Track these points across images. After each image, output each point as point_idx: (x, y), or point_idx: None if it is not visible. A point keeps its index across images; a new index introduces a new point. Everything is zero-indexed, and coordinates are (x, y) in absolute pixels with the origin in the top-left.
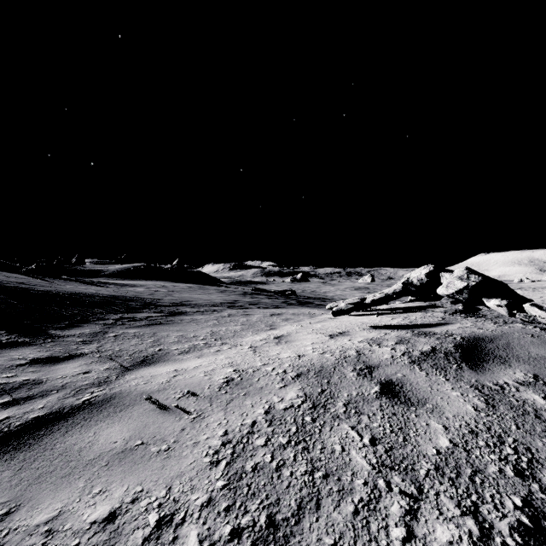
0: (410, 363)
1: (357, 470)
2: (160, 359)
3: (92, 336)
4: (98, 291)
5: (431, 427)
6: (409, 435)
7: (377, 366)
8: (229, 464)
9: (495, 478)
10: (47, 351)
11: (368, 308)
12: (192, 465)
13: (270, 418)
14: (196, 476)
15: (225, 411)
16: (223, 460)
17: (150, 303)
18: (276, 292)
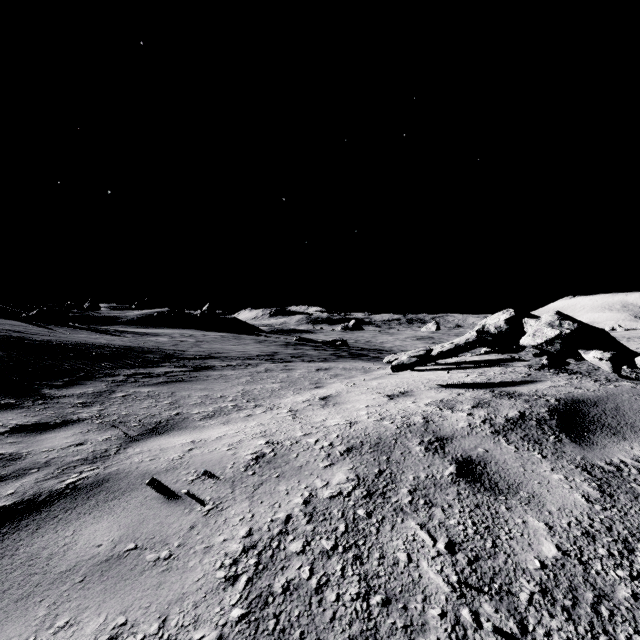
0: (494, 434)
1: (430, 593)
2: (176, 426)
3: (95, 396)
4: (110, 341)
5: (529, 526)
6: (501, 538)
7: (451, 437)
8: (250, 581)
9: (629, 607)
10: (35, 415)
11: (434, 361)
12: (200, 582)
13: (311, 511)
14: (204, 600)
15: (251, 500)
16: (244, 574)
17: (172, 355)
18: (325, 342)
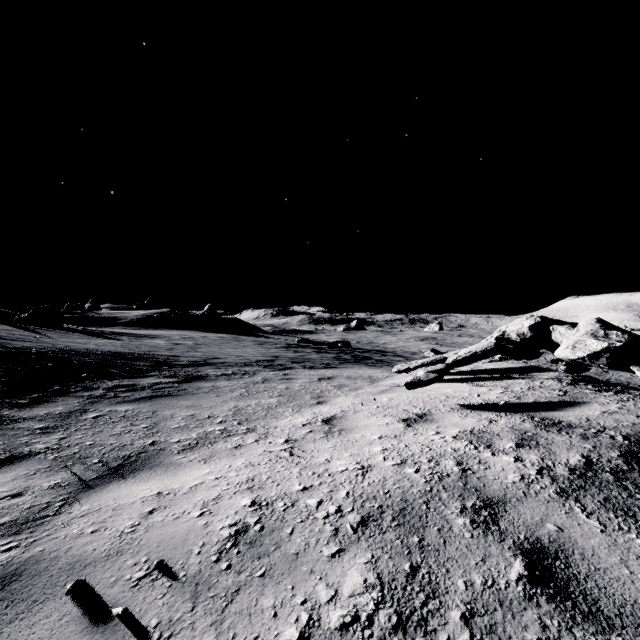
0: (561, 496)
1: None
2: (148, 463)
3: (61, 418)
4: (99, 346)
5: None
6: None
7: (503, 501)
8: None
9: None
10: None
11: None
12: None
13: None
14: None
15: (218, 631)
16: None
17: (164, 362)
18: (327, 343)
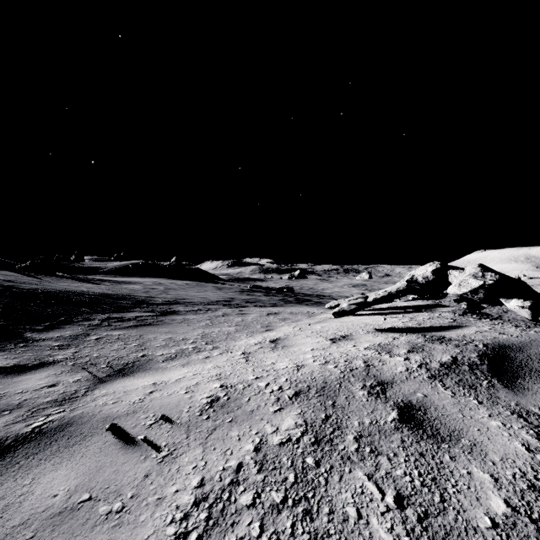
0: (430, 379)
1: None
2: (141, 368)
3: (71, 339)
4: (90, 289)
5: (475, 478)
6: (448, 491)
7: (391, 382)
8: (200, 539)
9: None
10: (15, 358)
11: (369, 307)
12: (149, 539)
13: (261, 459)
14: None
15: (204, 447)
16: (194, 531)
17: (143, 301)
18: (274, 289)
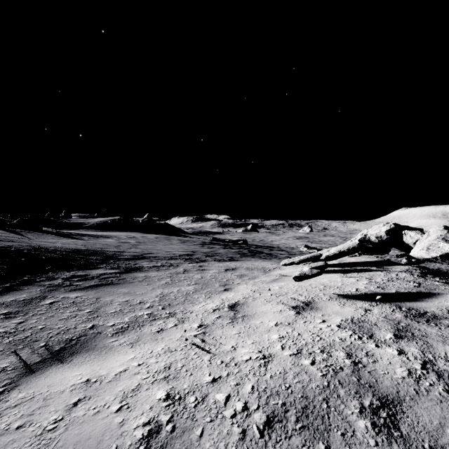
0: None
1: None
2: (85, 346)
3: (23, 305)
4: (65, 244)
5: None
6: None
7: (398, 400)
8: None
9: None
10: None
11: None
12: None
13: None
14: None
15: None
16: None
17: (111, 256)
18: (231, 241)
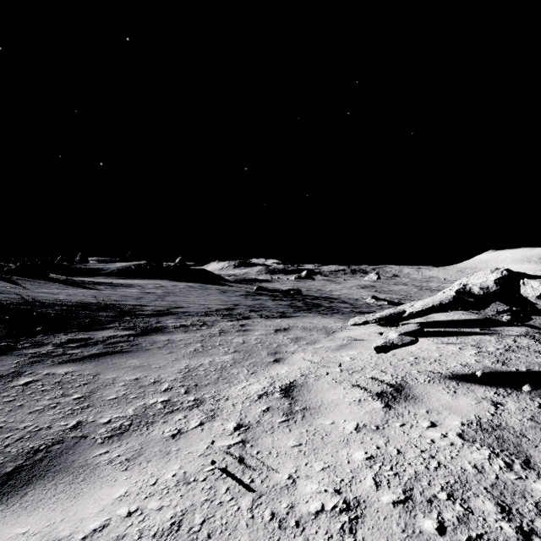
0: None
1: None
2: (55, 463)
3: None
4: (70, 296)
5: None
6: None
7: None
8: None
9: None
10: None
11: (401, 322)
12: None
13: None
14: None
15: None
16: None
17: (128, 312)
18: (281, 291)
